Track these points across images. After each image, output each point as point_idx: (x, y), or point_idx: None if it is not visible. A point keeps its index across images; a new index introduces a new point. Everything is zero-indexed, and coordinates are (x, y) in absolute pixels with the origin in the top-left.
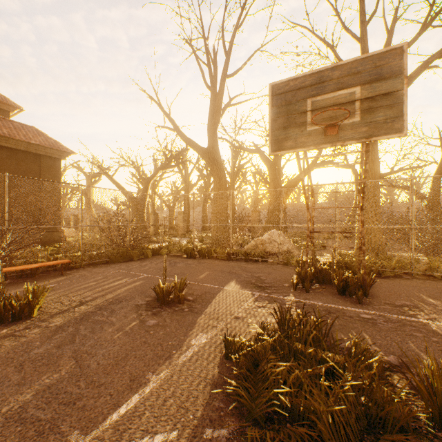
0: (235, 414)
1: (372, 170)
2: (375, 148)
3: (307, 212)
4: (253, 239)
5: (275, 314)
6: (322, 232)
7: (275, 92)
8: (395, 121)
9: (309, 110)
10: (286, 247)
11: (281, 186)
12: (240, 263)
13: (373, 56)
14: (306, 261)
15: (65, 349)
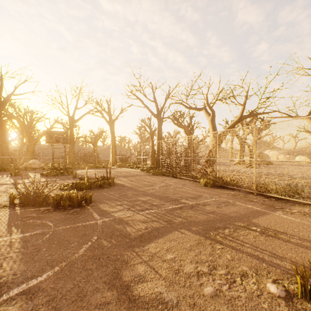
0: (46, 176)
1: (72, 140)
2: (73, 134)
3: (53, 153)
4: (25, 163)
5: (48, 171)
6: (57, 158)
7: (47, 132)
8: (67, 142)
9: (54, 137)
10: (41, 165)
11: (35, 138)
12: (24, 171)
13: (64, 132)
14: (52, 165)
15: (6, 179)
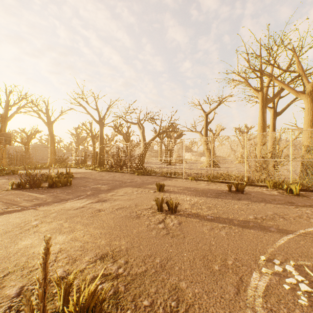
0: None
1: None
2: None
3: None
4: None
5: None
6: None
7: None
8: (10, 143)
9: None
10: None
11: None
12: None
13: (7, 133)
14: None
15: None
